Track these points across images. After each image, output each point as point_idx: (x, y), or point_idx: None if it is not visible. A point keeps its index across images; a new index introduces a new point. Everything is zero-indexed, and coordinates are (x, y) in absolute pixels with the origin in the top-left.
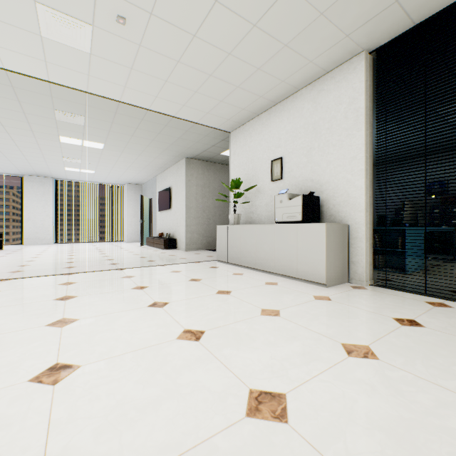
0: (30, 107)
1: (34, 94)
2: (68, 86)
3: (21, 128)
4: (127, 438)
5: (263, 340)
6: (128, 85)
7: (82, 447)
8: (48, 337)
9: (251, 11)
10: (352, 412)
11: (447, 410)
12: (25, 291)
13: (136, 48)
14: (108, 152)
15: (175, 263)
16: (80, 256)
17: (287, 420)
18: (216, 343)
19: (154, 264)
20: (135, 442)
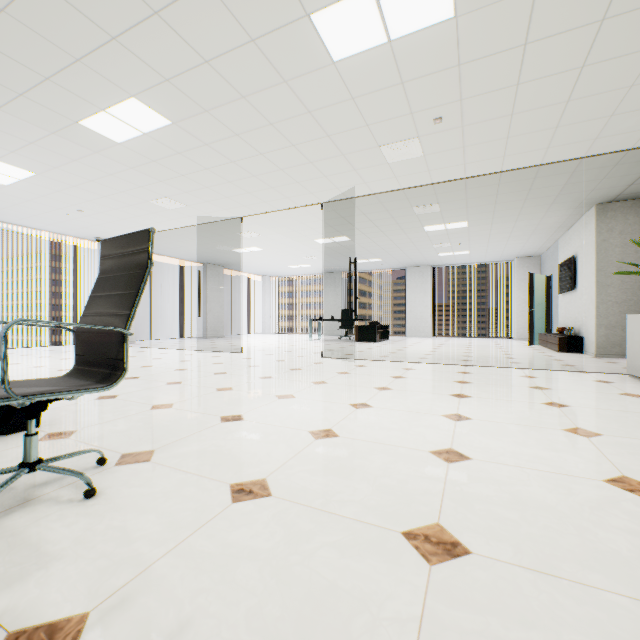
0: (395, 212)
1: (395, 202)
2: (415, 186)
3: (394, 230)
4: (366, 431)
5: (518, 439)
6: (467, 161)
7: (350, 426)
8: (370, 392)
9: (583, 15)
10: (507, 484)
11: (628, 535)
12: (378, 369)
13: (459, 130)
14: (474, 228)
15: (544, 368)
16: (442, 350)
17: (450, 463)
18: (468, 426)
19: (512, 366)
20: (368, 433)
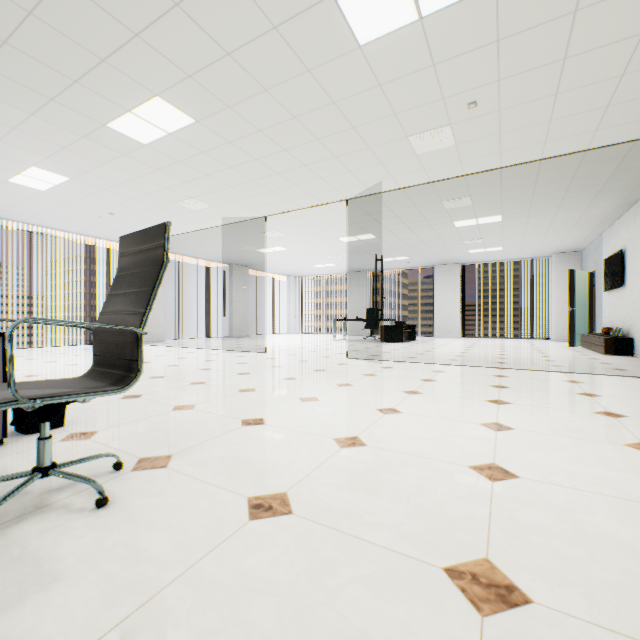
0: (423, 207)
1: (423, 196)
2: (445, 179)
3: (421, 226)
4: (396, 440)
5: (572, 455)
6: (503, 149)
7: (378, 434)
8: (398, 396)
9: None
10: (567, 511)
11: None
12: (406, 371)
13: (496, 115)
14: (509, 222)
15: (591, 373)
16: (474, 351)
17: (494, 481)
18: (511, 438)
19: (553, 370)
20: (398, 443)
